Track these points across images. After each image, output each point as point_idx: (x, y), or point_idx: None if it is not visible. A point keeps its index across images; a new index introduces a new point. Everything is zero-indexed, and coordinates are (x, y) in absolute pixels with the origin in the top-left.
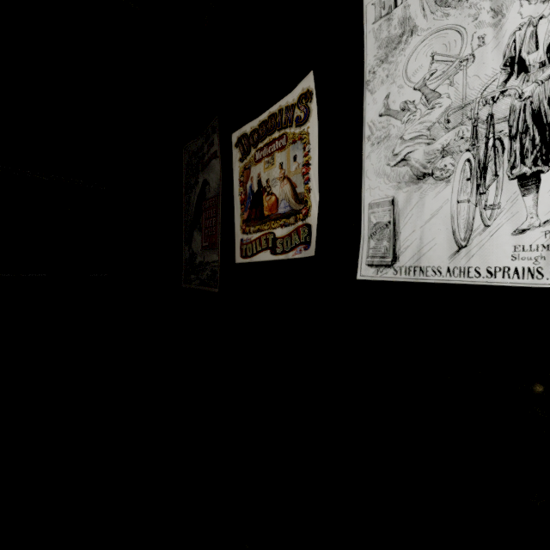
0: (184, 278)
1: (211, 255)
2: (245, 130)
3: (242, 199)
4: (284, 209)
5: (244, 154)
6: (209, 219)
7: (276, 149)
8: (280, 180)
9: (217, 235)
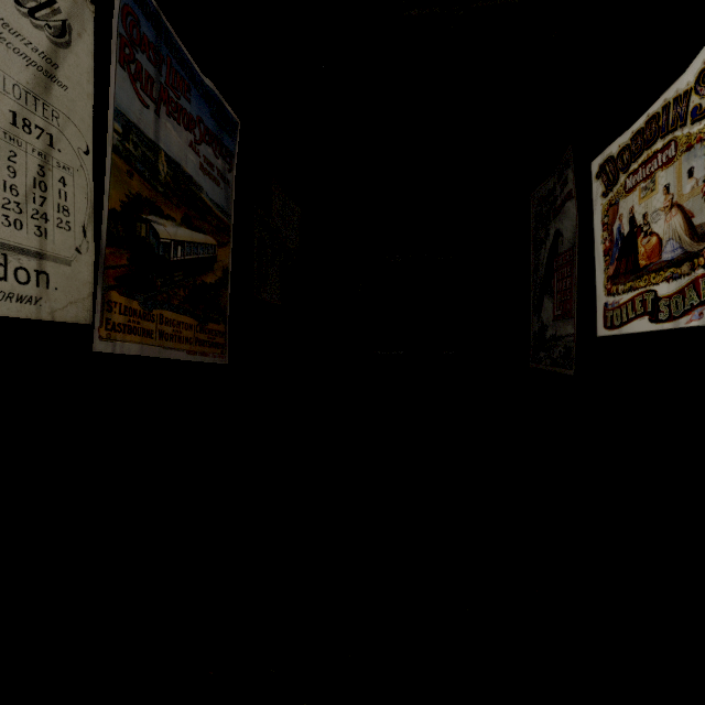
0: (532, 357)
1: (565, 327)
2: (609, 152)
3: (606, 248)
4: (670, 253)
5: (608, 185)
6: (561, 280)
7: (657, 167)
8: (664, 212)
9: (572, 301)
